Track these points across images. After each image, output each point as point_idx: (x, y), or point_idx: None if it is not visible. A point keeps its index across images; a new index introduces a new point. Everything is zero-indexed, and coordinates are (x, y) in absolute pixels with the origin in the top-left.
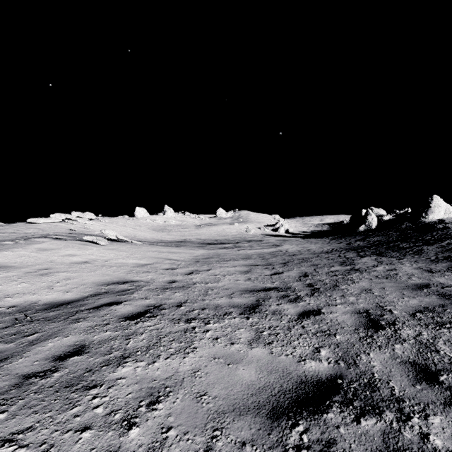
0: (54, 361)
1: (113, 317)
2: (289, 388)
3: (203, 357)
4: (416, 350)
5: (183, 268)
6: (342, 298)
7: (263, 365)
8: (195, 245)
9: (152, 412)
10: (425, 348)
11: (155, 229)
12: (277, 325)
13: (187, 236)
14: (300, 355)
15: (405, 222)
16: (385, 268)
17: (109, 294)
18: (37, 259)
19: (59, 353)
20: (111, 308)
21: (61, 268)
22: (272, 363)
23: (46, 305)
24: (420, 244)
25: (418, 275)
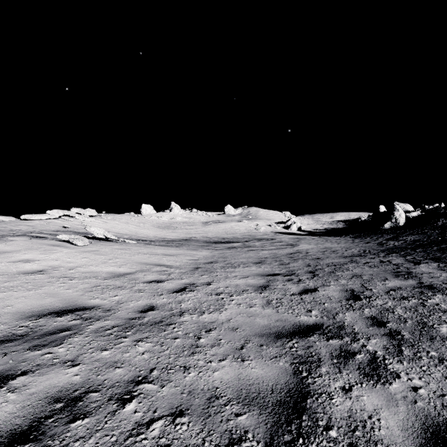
0: None
1: None
2: None
3: None
4: None
5: (174, 280)
6: None
7: None
8: (200, 244)
9: None
10: None
11: (159, 227)
12: None
13: (193, 233)
14: None
15: (440, 218)
16: None
17: (21, 343)
18: None
19: None
20: None
21: None
22: None
23: None
24: None
25: None
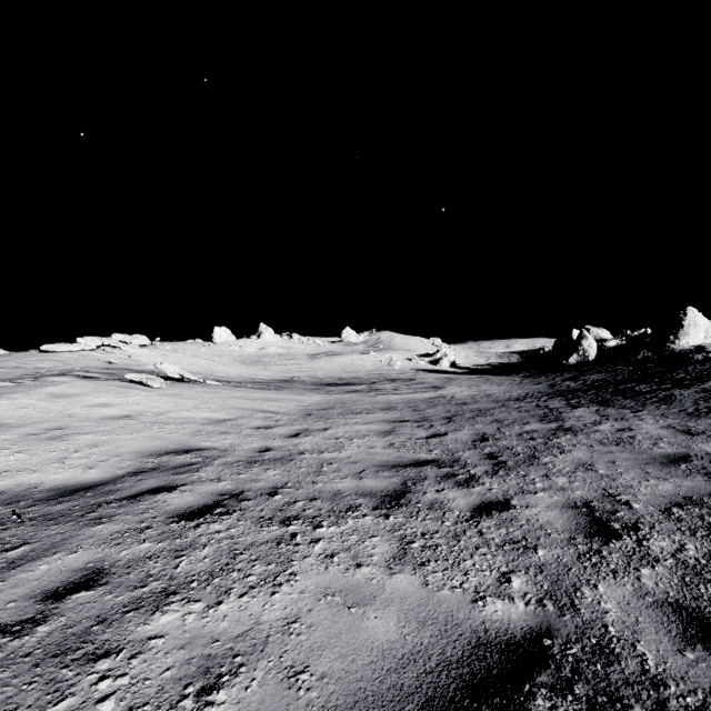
0: (42, 602)
1: (159, 515)
2: (456, 656)
3: (306, 593)
4: (678, 580)
5: (285, 426)
6: (544, 479)
7: (410, 609)
8: (307, 387)
9: (204, 710)
10: (694, 576)
11: (244, 362)
12: (436, 530)
13: (295, 372)
14: (476, 588)
15: (641, 350)
16: (613, 427)
17: (159, 472)
18: (48, 412)
19: (55, 585)
20: (158, 497)
21: (85, 427)
22: (426, 604)
23: (53, 491)
24: (668, 387)
25: (669, 438)
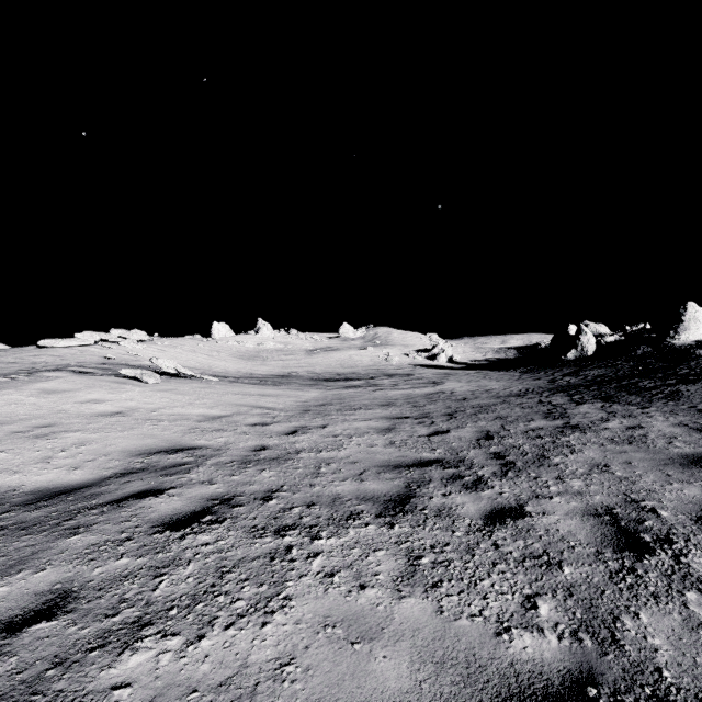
0: None
1: (142, 523)
2: None
3: (303, 624)
4: None
5: (282, 423)
6: (558, 482)
7: (424, 645)
8: (305, 382)
9: None
10: None
11: (242, 357)
12: (446, 542)
13: (293, 367)
14: (498, 617)
15: (641, 345)
16: (622, 424)
17: (148, 473)
18: (37, 408)
19: (13, 613)
20: (143, 503)
21: (74, 425)
22: (443, 638)
23: (33, 494)
24: (673, 382)
25: (683, 437)
